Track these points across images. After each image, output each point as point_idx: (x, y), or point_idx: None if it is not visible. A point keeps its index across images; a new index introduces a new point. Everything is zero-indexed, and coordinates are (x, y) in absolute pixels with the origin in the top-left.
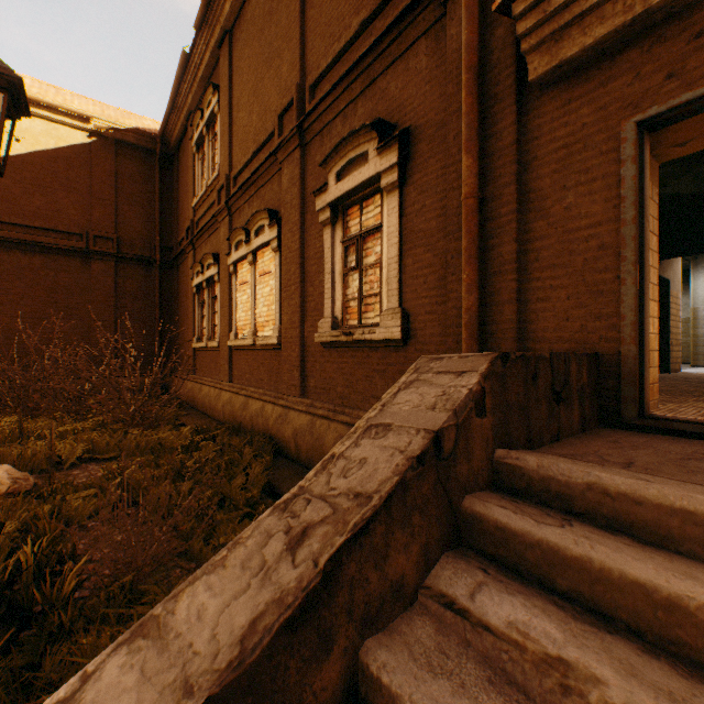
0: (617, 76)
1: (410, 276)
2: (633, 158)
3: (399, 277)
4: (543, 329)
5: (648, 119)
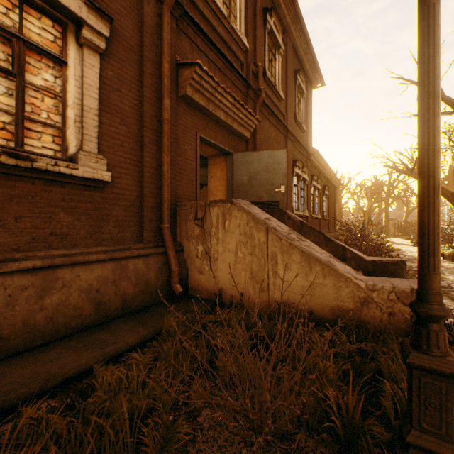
0: (196, 117)
1: (108, 134)
2: (199, 146)
3: (98, 129)
4: (180, 193)
5: (201, 137)
